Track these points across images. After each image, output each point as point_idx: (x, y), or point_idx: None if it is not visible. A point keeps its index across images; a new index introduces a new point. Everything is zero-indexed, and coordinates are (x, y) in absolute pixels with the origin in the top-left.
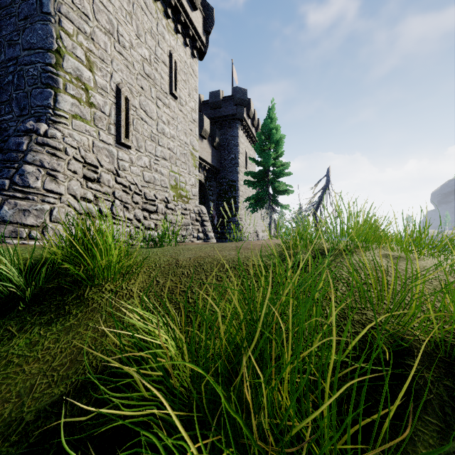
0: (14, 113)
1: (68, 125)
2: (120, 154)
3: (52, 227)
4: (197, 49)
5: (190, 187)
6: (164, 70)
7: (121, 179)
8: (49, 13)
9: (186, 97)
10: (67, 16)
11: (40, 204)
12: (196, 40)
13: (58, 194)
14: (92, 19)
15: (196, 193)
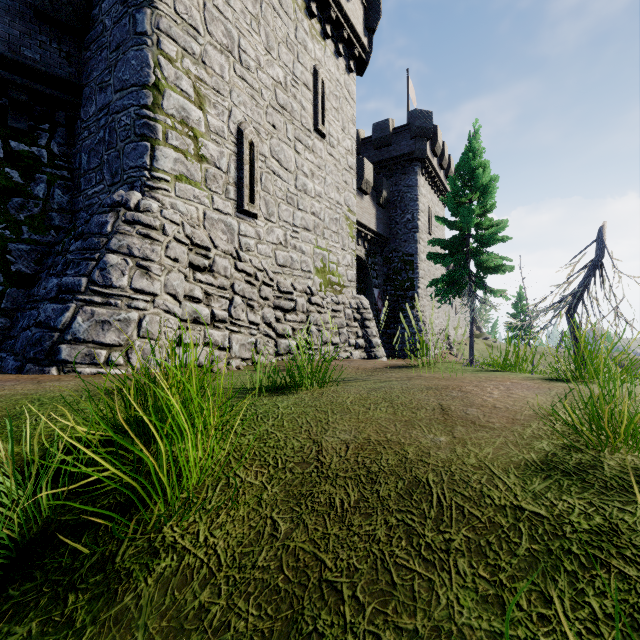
0: (105, 181)
1: (170, 191)
2: (242, 227)
3: (140, 345)
4: (355, 58)
5: (344, 269)
6: (306, 95)
7: (244, 264)
8: (144, 32)
9: (339, 134)
10: (168, 34)
11: (125, 311)
12: (354, 45)
13: (151, 295)
14: (202, 33)
15: (353, 277)
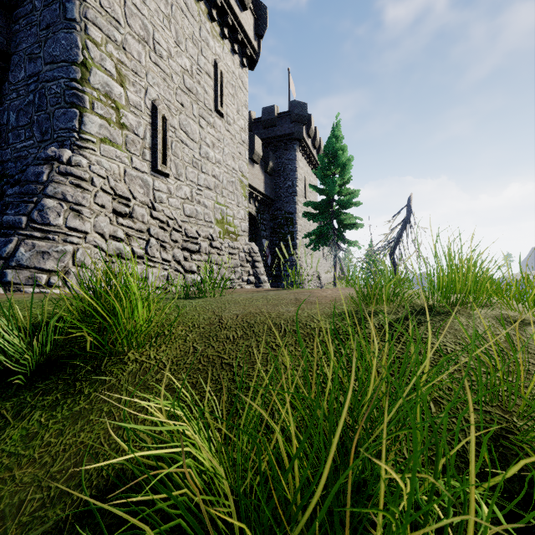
0: (35, 138)
1: (96, 151)
2: (156, 184)
3: (75, 272)
4: (247, 57)
5: (238, 221)
6: (208, 82)
7: (158, 213)
8: (74, 19)
9: (234, 115)
10: (94, 22)
11: (62, 245)
12: (246, 46)
13: (83, 232)
14: (123, 25)
15: (246, 228)
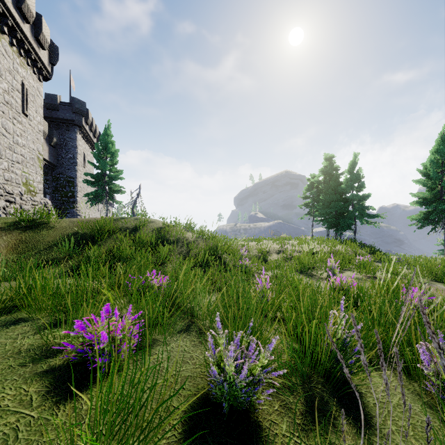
0: None
1: None
2: None
3: None
4: (43, 76)
5: (37, 184)
6: (18, 96)
7: None
8: None
9: (34, 114)
10: None
11: None
12: (43, 70)
13: None
14: None
15: (42, 188)
